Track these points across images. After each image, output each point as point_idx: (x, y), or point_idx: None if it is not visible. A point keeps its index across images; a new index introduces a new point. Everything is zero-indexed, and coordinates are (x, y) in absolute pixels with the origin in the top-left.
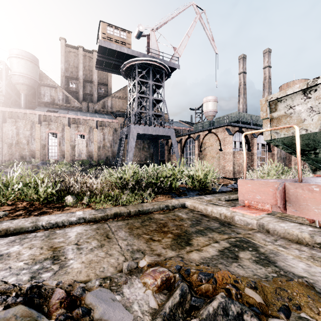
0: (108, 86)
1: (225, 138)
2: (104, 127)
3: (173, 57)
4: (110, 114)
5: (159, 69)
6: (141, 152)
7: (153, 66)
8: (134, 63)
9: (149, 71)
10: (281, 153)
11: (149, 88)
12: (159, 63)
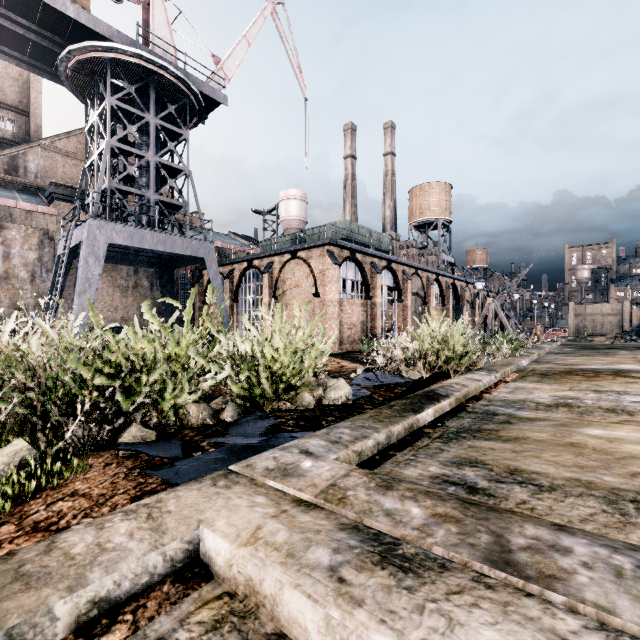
0: (28, 115)
1: (325, 270)
2: (6, 222)
3: (213, 78)
4: (36, 193)
5: (175, 94)
6: (129, 298)
7: (158, 81)
8: (101, 55)
9: (147, 91)
10: (416, 305)
11: (147, 135)
12: (175, 77)
